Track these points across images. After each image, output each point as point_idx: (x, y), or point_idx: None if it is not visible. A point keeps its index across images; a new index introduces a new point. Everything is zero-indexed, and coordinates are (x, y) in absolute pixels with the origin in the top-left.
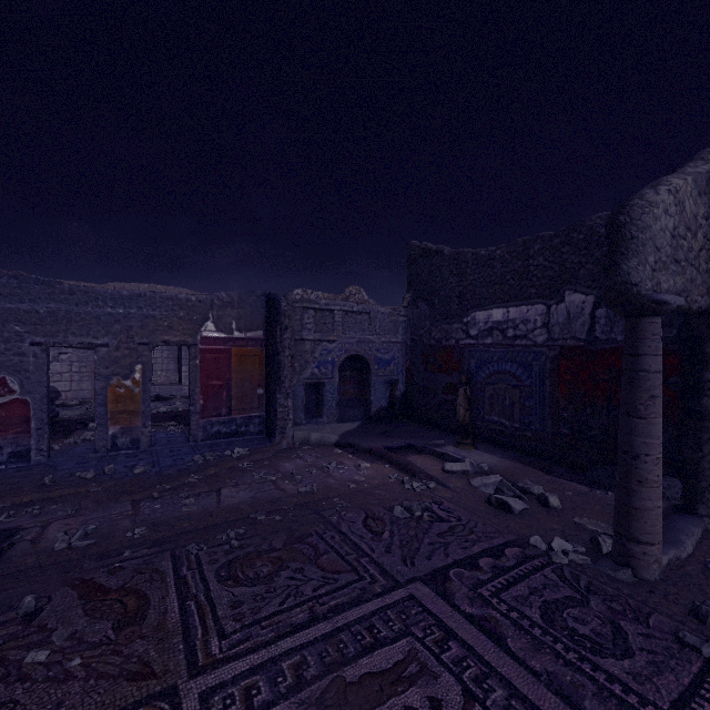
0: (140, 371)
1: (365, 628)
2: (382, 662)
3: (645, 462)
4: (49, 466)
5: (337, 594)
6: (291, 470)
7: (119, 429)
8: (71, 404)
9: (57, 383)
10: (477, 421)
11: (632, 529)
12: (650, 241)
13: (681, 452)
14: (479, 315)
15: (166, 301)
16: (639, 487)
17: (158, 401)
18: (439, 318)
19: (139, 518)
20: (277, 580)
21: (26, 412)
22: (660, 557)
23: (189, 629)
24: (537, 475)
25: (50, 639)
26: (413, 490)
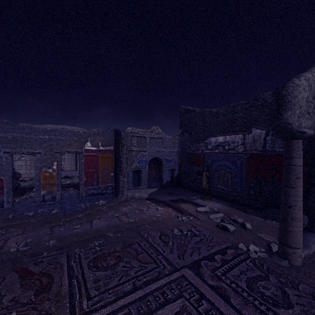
0: (56, 165)
1: (160, 293)
2: (169, 313)
3: (294, 209)
4: (12, 209)
5: (147, 274)
6: (126, 211)
7: (46, 192)
8: (26, 180)
9: (19, 170)
10: (211, 187)
11: (288, 241)
12: (297, 103)
13: (308, 203)
14: (212, 139)
15: (68, 132)
16: (291, 221)
17: (66, 178)
18: (194, 141)
19: (52, 235)
20: (117, 268)
21: (1, 184)
22: (302, 254)
23: (72, 295)
24: (239, 213)
25: (1, 301)
26: (182, 221)
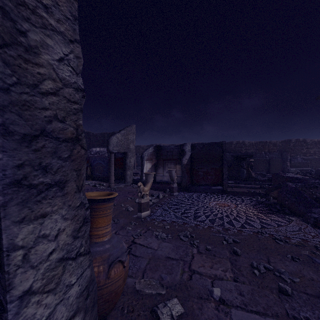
0: None
1: None
2: None
3: (111, 172)
4: None
5: None
6: None
7: None
8: None
9: None
10: (93, 175)
11: (110, 182)
12: (112, 143)
13: (124, 174)
14: (94, 149)
15: None
16: (111, 176)
17: None
18: None
19: None
20: None
21: None
22: (113, 185)
23: None
24: (104, 183)
25: None
26: None
